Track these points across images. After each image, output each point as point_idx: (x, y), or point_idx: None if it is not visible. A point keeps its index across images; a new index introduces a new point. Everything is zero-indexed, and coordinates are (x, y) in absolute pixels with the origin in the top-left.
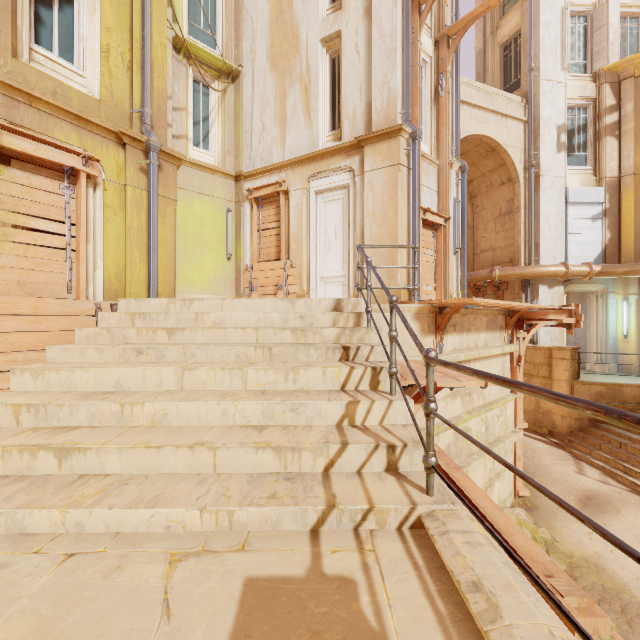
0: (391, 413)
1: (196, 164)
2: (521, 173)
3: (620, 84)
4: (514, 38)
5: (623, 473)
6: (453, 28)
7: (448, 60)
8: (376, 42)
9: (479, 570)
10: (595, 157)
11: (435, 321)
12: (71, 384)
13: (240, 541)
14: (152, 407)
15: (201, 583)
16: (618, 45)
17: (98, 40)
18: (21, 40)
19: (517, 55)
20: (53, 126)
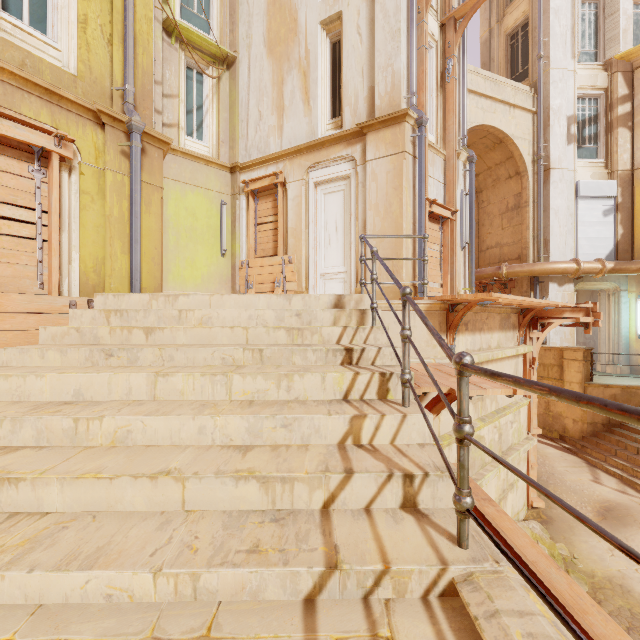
0: (405, 430)
1: (189, 154)
2: (529, 166)
3: (633, 73)
4: (521, 26)
5: None
6: (460, 10)
7: (455, 44)
8: (379, 22)
9: None
10: (607, 149)
11: (446, 319)
12: (23, 393)
13: (206, 620)
14: (113, 423)
15: None
16: (631, 32)
17: (74, 9)
18: None
19: (525, 44)
20: (20, 100)
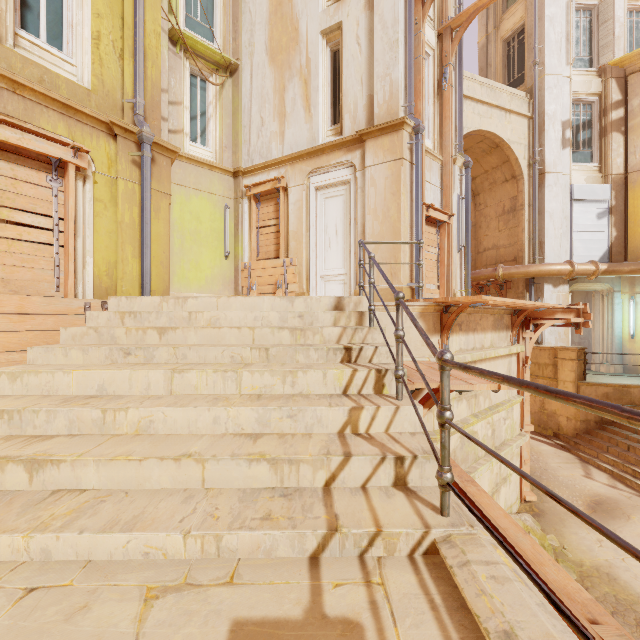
0: (398, 420)
1: (193, 159)
2: (525, 170)
3: (626, 79)
4: (518, 33)
5: (632, 477)
6: (457, 20)
7: (451, 53)
8: (378, 33)
9: (510, 615)
10: (601, 153)
11: (440, 320)
12: (51, 388)
13: (228, 571)
14: (137, 413)
15: (180, 628)
16: (624, 39)
17: (88, 26)
18: (5, 24)
19: (521, 50)
20: (39, 115)
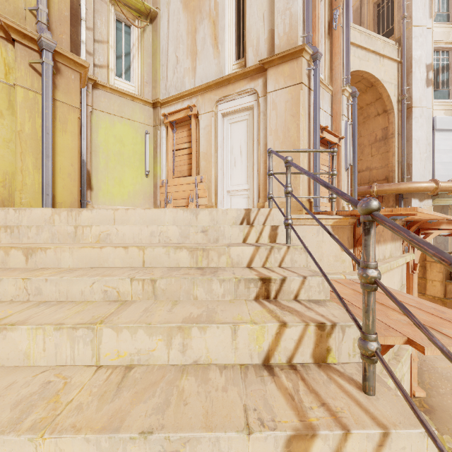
0: None
1: (116, 90)
2: (395, 105)
3: None
4: None
5: None
6: None
7: None
8: None
9: None
10: None
11: (353, 233)
12: None
13: None
14: None
15: None
16: None
17: None
18: None
19: (389, 9)
20: None
